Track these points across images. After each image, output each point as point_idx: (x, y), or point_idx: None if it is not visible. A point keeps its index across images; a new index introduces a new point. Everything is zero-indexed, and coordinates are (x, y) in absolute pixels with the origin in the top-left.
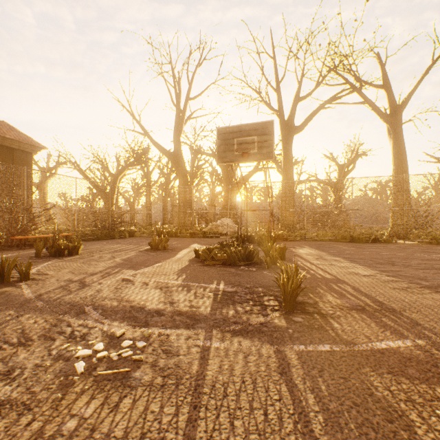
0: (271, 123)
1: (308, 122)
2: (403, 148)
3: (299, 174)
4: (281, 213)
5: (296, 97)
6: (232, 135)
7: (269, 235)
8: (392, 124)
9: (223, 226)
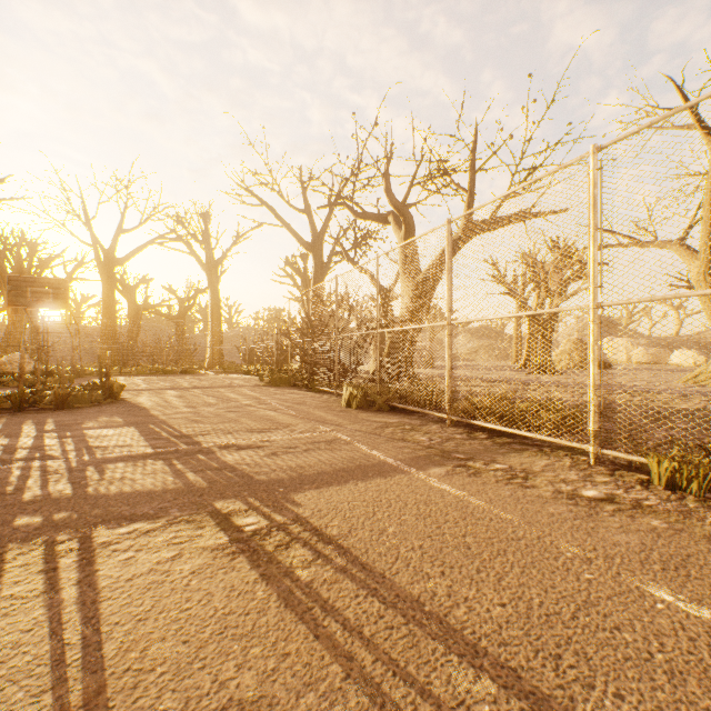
0: (67, 281)
1: (133, 256)
2: (218, 297)
3: (145, 299)
4: (101, 348)
5: (119, 229)
6: (27, 283)
7: (73, 370)
8: (212, 275)
9: (14, 364)
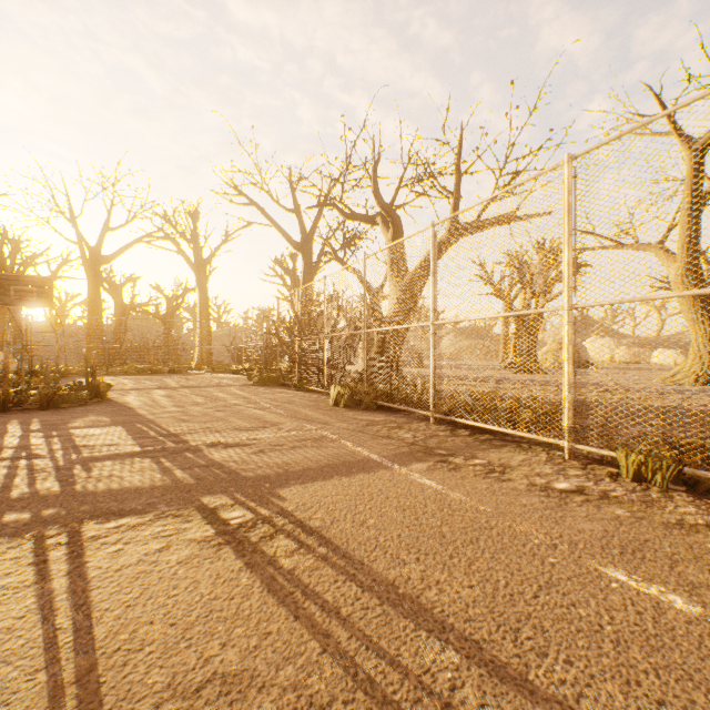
0: (52, 279)
1: (120, 254)
2: (207, 296)
3: (132, 297)
4: (87, 348)
5: (105, 227)
6: (10, 282)
7: (58, 369)
8: (200, 274)
9: None
